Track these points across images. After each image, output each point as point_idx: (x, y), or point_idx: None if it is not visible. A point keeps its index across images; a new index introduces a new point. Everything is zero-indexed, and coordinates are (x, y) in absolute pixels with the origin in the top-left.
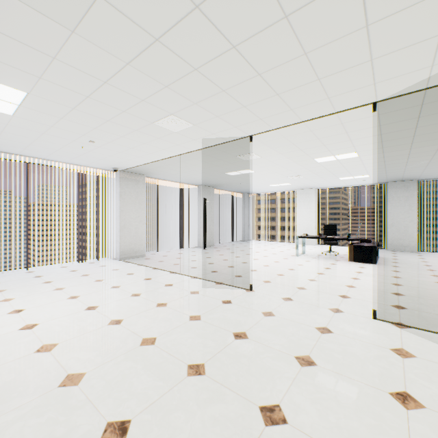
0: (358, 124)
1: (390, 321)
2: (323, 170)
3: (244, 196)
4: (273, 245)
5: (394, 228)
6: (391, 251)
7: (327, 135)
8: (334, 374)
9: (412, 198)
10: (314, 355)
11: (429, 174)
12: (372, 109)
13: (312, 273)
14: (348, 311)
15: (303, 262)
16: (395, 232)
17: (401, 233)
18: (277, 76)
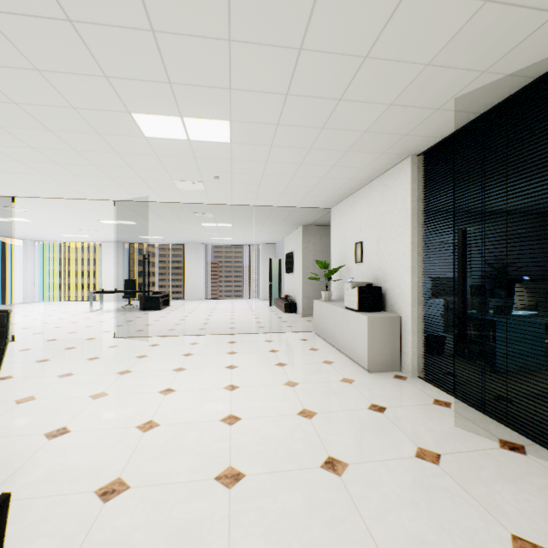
0: (116, 207)
1: (124, 337)
2: (117, 229)
3: (27, 244)
4: (70, 305)
5: (190, 281)
6: (187, 301)
7: (96, 208)
8: (60, 360)
9: (201, 258)
10: (52, 358)
11: (207, 241)
12: (114, 204)
13: (94, 322)
14: (100, 338)
15: (94, 316)
16: (191, 285)
17: (194, 286)
18: (26, 176)
